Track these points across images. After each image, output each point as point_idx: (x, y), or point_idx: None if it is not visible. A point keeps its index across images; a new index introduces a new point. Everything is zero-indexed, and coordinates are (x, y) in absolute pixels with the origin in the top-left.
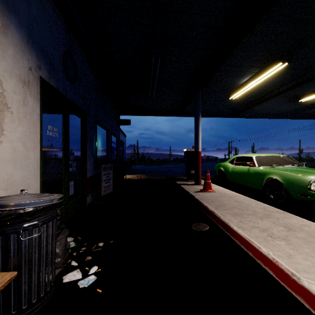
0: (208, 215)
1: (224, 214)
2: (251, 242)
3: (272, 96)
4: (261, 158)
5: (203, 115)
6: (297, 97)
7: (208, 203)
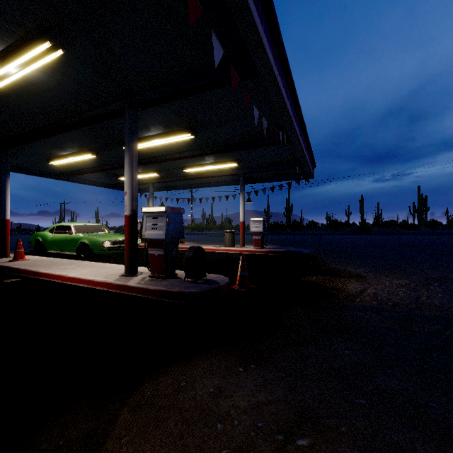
0: (21, 274)
1: (36, 268)
2: (51, 273)
3: (95, 171)
4: (79, 226)
5: (11, 169)
6: (117, 175)
7: (21, 266)
